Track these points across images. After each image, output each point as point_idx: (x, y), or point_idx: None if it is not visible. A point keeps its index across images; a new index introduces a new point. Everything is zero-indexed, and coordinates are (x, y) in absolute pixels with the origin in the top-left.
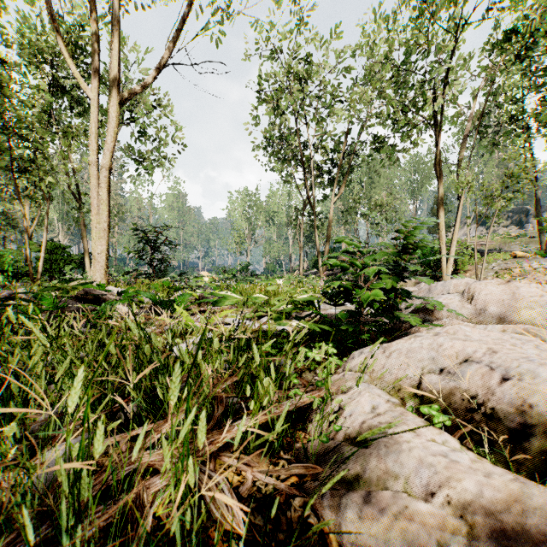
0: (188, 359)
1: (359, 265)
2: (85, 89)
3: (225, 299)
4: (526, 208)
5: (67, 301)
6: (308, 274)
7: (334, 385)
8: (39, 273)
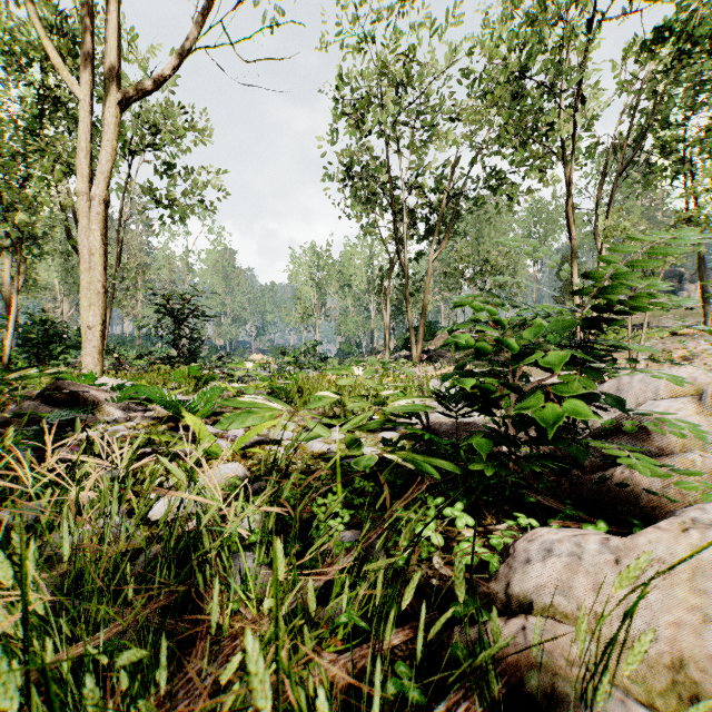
0: (157, 552)
1: (513, 346)
2: (72, 85)
3: (249, 414)
4: (680, 272)
5: (22, 402)
6: (396, 357)
7: (502, 664)
8: (7, 356)
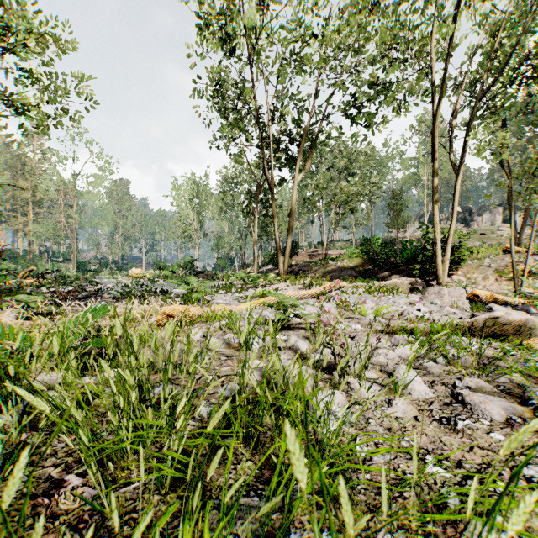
0: None
1: None
2: None
3: None
4: (470, 207)
5: None
6: (264, 271)
7: None
8: None
